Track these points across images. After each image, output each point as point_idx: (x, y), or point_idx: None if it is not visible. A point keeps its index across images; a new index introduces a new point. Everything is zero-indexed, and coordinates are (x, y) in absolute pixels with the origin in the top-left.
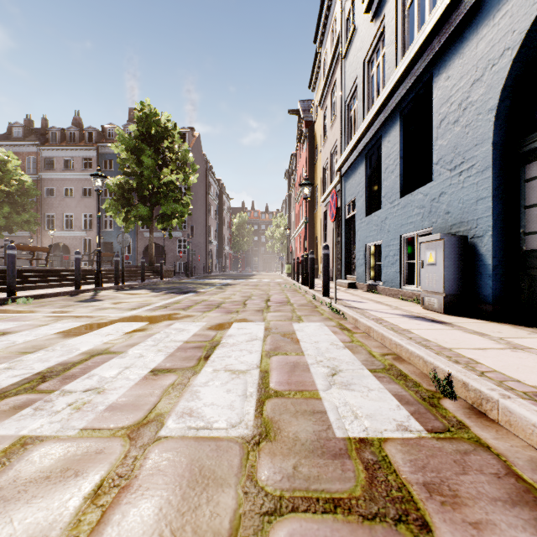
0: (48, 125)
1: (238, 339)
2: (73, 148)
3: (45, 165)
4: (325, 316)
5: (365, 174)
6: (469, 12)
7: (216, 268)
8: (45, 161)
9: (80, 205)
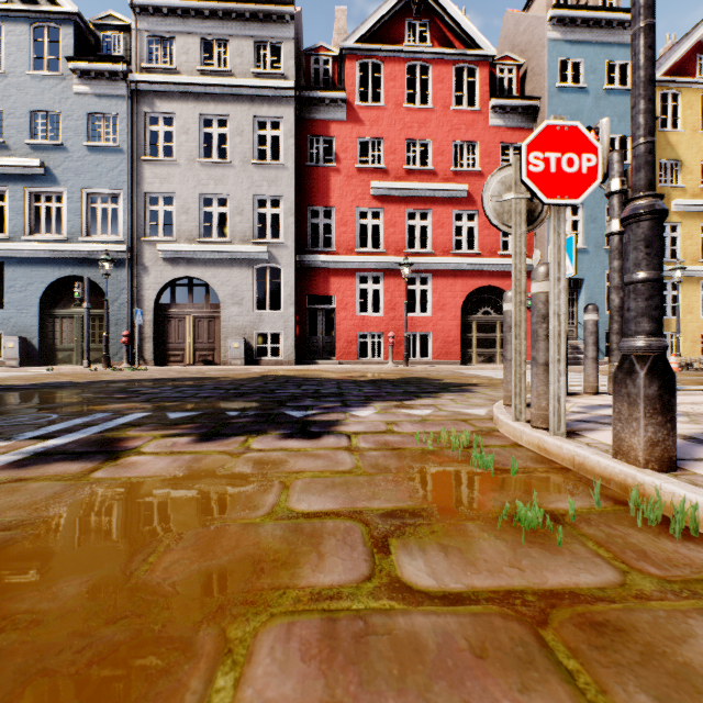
0: None
1: None
2: None
3: None
4: None
5: None
6: (29, 257)
7: None
8: None
9: None
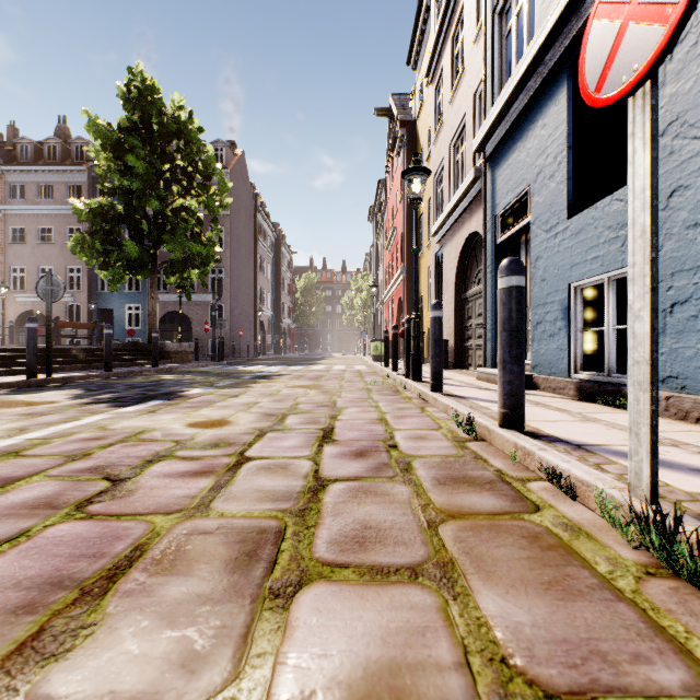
0: (18, 136)
1: None
2: (52, 169)
3: (11, 194)
4: None
5: (567, 117)
6: None
7: (270, 348)
8: (11, 188)
9: (63, 255)
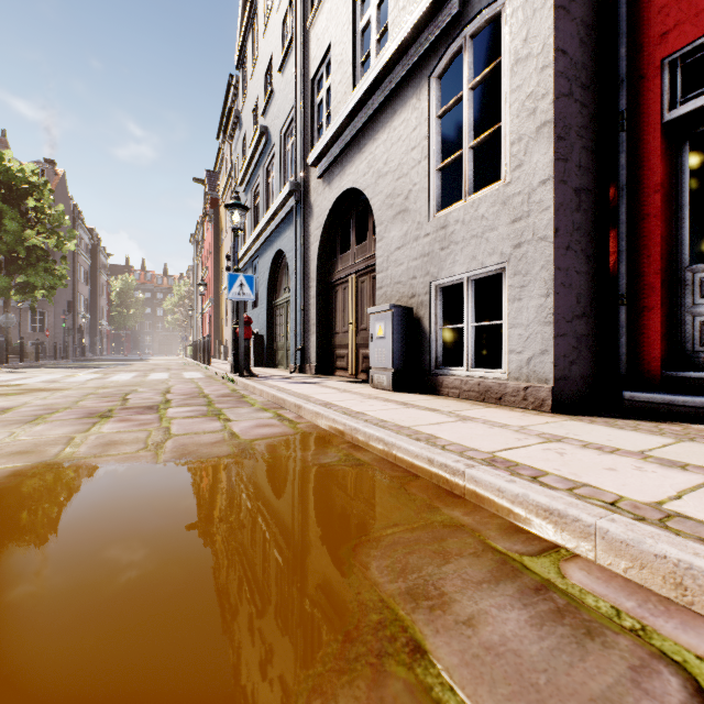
0: None
1: (158, 375)
2: None
3: None
4: (202, 371)
5: None
6: (263, 243)
7: (88, 350)
8: None
9: None
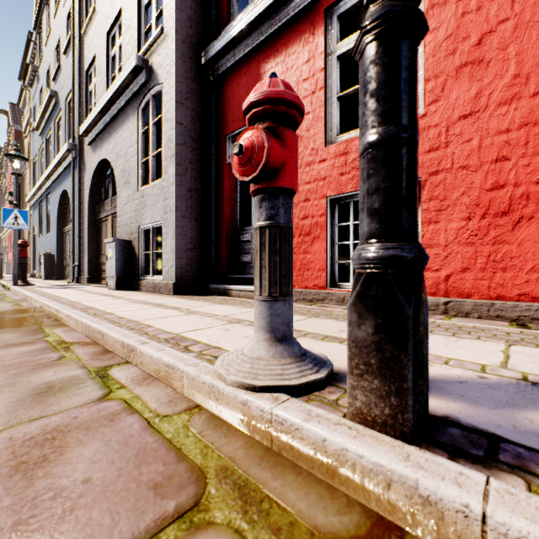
0: None
1: None
2: None
3: None
4: None
5: (39, 214)
6: (54, 182)
7: None
8: None
9: None
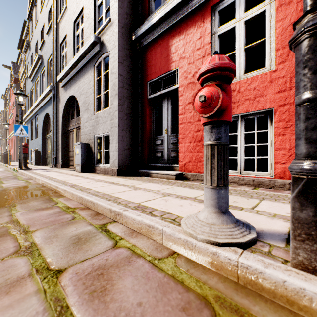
0: None
1: None
2: None
3: None
4: (4, 168)
5: (31, 127)
6: (40, 108)
7: None
8: None
9: None
